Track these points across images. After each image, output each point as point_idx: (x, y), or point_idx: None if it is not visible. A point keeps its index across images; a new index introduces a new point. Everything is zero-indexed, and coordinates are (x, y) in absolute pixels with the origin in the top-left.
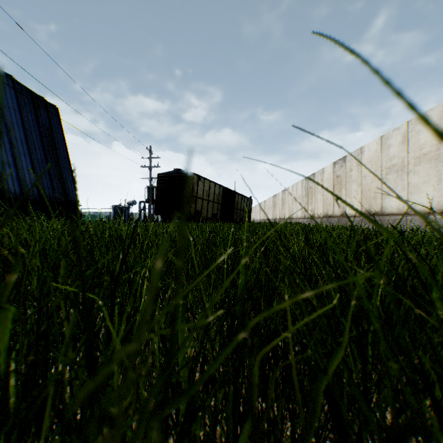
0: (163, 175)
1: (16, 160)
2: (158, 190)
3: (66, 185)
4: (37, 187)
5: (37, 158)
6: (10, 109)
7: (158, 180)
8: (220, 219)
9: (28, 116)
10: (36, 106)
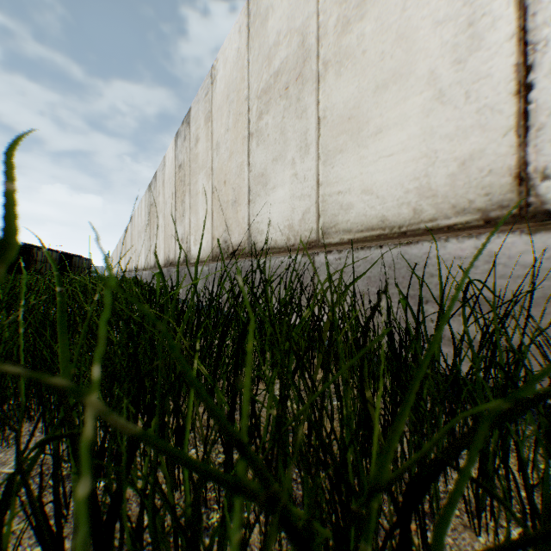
0: None
1: None
2: None
3: None
4: None
5: None
6: None
7: None
8: None
9: None
10: None
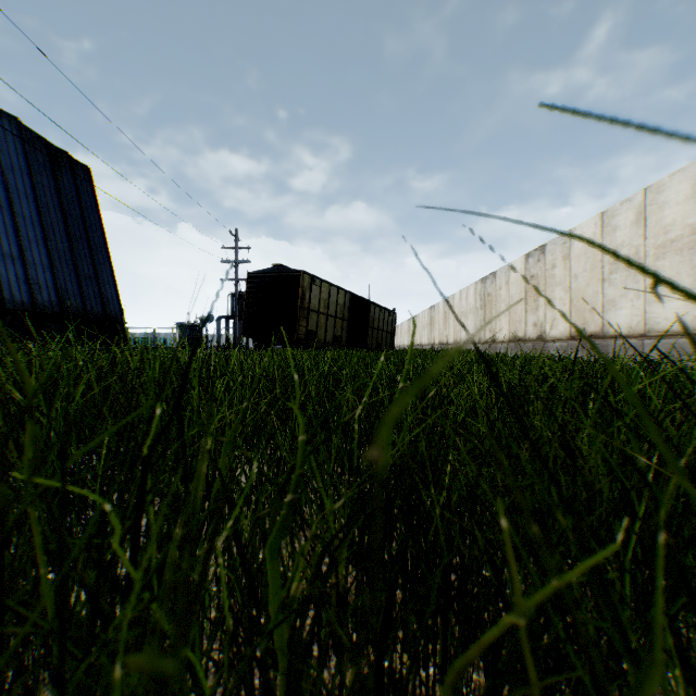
0: (256, 275)
1: (24, 251)
2: (249, 298)
3: (103, 290)
4: (57, 294)
5: (57, 247)
6: (13, 170)
7: (248, 282)
8: (346, 344)
9: (43, 182)
10: (55, 165)
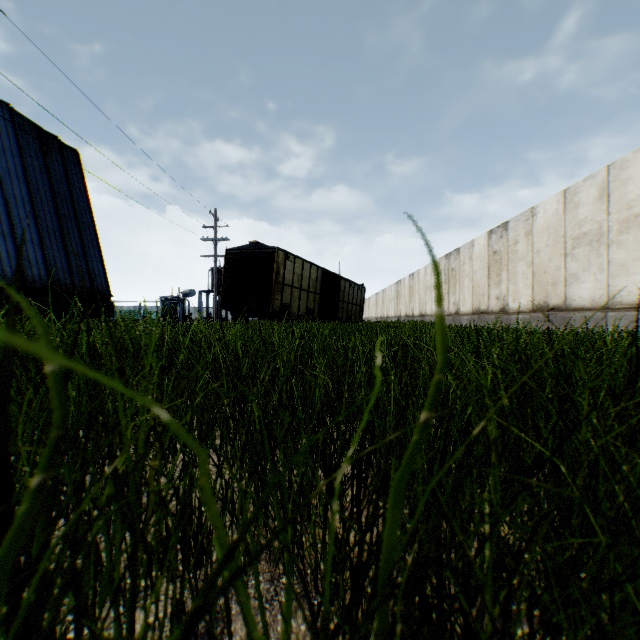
0: (234, 251)
1: (15, 228)
2: (227, 273)
3: (91, 266)
4: (47, 270)
5: (47, 226)
6: (5, 152)
7: (226, 258)
8: (318, 316)
9: (34, 164)
10: (45, 149)
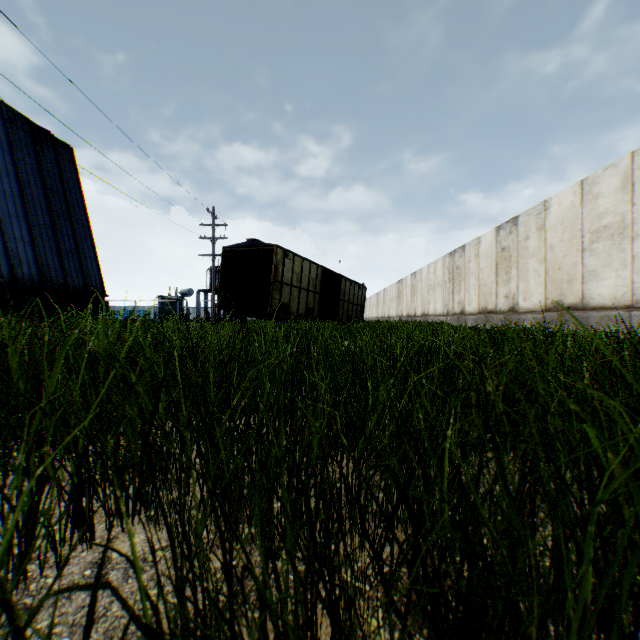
0: (231, 249)
1: (4, 225)
2: (224, 271)
3: (85, 264)
4: (38, 268)
5: (38, 223)
6: None
7: (223, 256)
8: (318, 316)
9: (25, 159)
10: (37, 144)
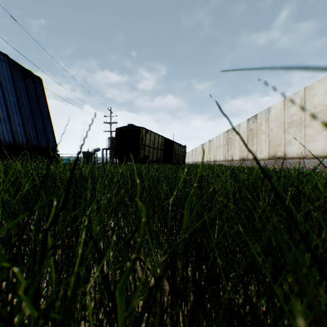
0: (120, 129)
1: (10, 117)
2: (116, 140)
3: (48, 136)
4: (26, 138)
5: (26, 116)
6: (5, 79)
7: (116, 132)
8: (162, 161)
9: (19, 85)
10: (25, 77)
